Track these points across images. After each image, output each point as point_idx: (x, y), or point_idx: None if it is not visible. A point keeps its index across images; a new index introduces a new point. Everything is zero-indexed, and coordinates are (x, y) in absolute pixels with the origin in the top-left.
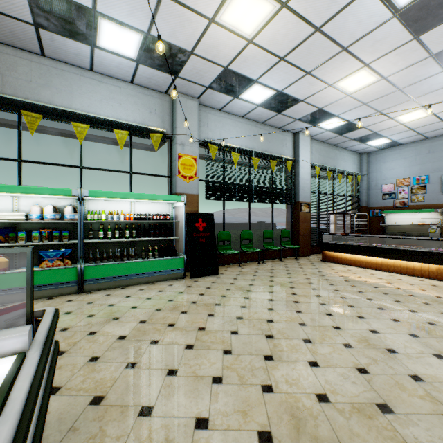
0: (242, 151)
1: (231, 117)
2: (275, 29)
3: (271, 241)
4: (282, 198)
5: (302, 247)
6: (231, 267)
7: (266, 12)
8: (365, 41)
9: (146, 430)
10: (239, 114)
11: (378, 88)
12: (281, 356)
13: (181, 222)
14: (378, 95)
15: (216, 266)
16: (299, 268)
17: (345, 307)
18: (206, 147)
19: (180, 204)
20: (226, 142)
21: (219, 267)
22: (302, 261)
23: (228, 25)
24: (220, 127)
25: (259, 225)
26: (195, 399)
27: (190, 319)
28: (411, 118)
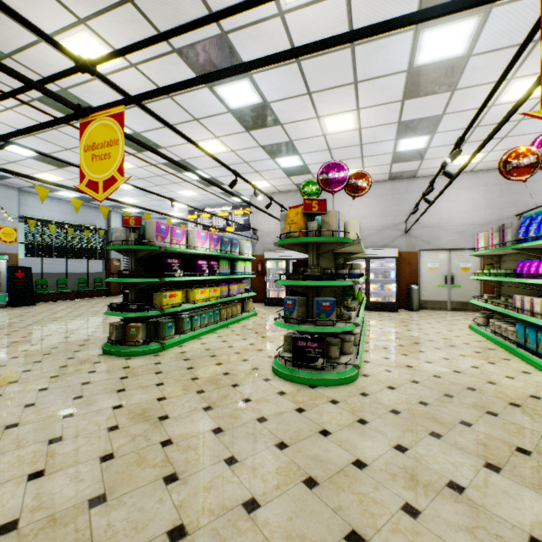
0: (59, 223)
1: (49, 199)
2: (69, 182)
3: (87, 285)
4: (96, 255)
5: (114, 289)
6: (48, 303)
7: (61, 179)
8: (120, 192)
9: (5, 322)
10: (57, 198)
11: (144, 204)
12: (56, 314)
13: (2, 272)
14: (147, 205)
15: (34, 300)
16: (101, 300)
17: (101, 307)
18: (26, 221)
19: (3, 261)
20: (45, 216)
21: (37, 303)
22: (109, 298)
23: (40, 177)
24: (39, 206)
25: (96, 275)
26: (20, 320)
27: (15, 314)
28: (178, 214)
